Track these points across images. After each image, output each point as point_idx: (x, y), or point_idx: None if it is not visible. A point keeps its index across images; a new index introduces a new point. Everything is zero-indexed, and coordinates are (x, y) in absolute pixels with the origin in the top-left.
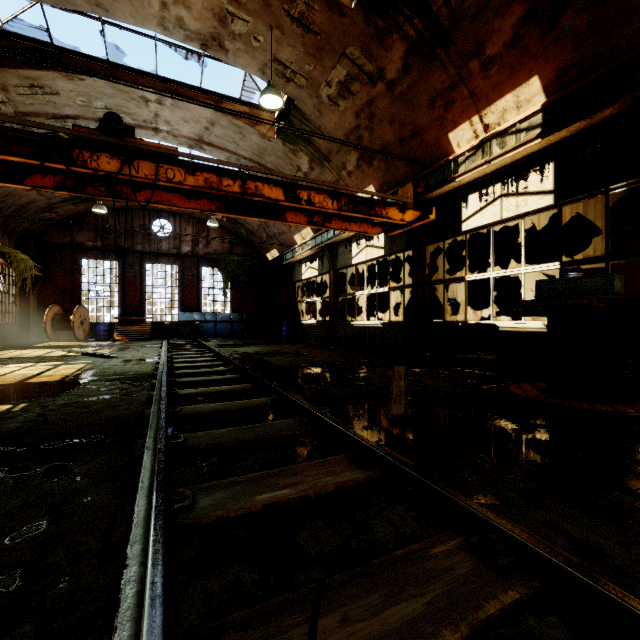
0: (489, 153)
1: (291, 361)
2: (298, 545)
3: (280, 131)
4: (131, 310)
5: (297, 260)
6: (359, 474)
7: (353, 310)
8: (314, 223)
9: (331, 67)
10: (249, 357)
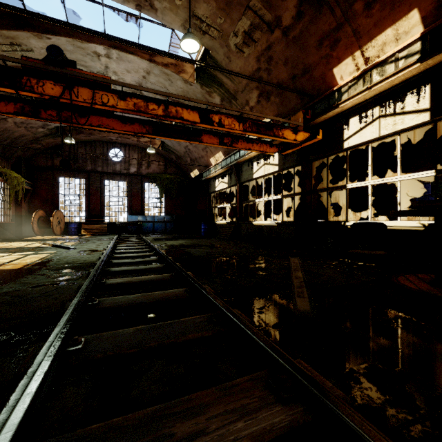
0: (370, 81)
1: (206, 252)
2: None
3: (198, 77)
4: (94, 213)
5: (212, 177)
6: (279, 416)
7: (253, 213)
8: (224, 144)
9: (238, 19)
10: (174, 249)
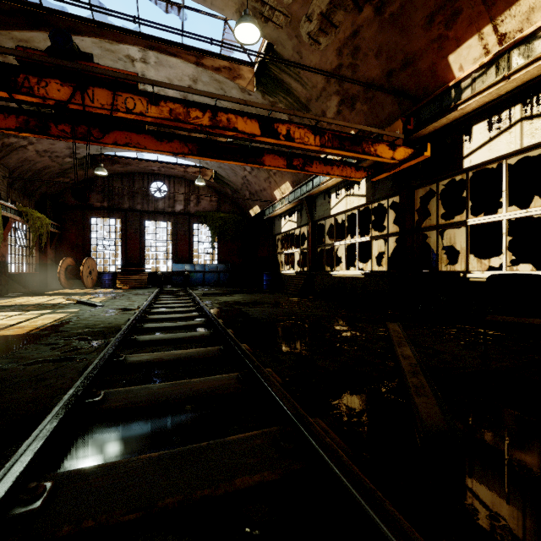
0: (507, 67)
1: (269, 313)
2: None
3: (259, 82)
4: (132, 262)
5: (277, 214)
6: None
7: (329, 261)
8: (293, 167)
9: None
10: (228, 307)
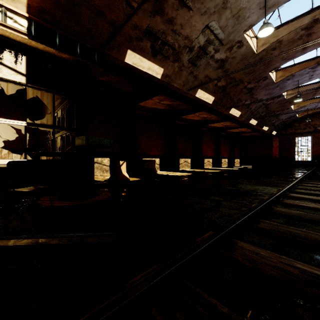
0: None
1: None
2: (313, 258)
3: None
4: None
5: None
6: (243, 244)
7: None
8: None
9: None
10: None
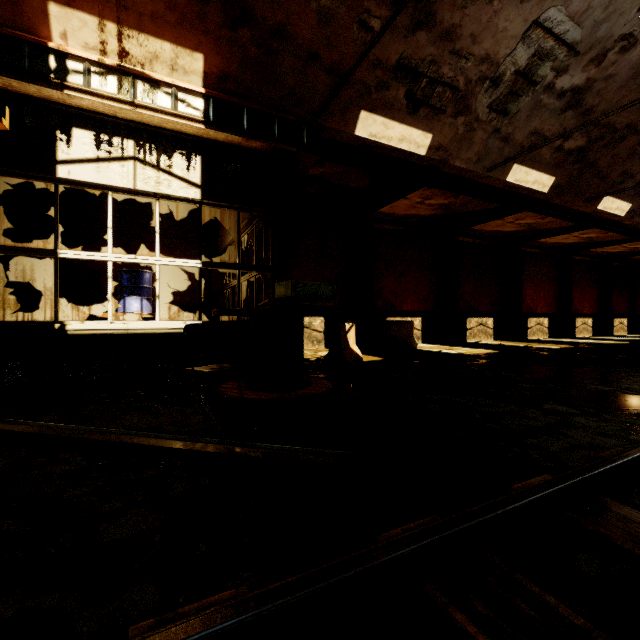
0: (132, 93)
1: None
2: None
3: None
4: None
5: None
6: (628, 511)
7: None
8: None
9: None
10: None
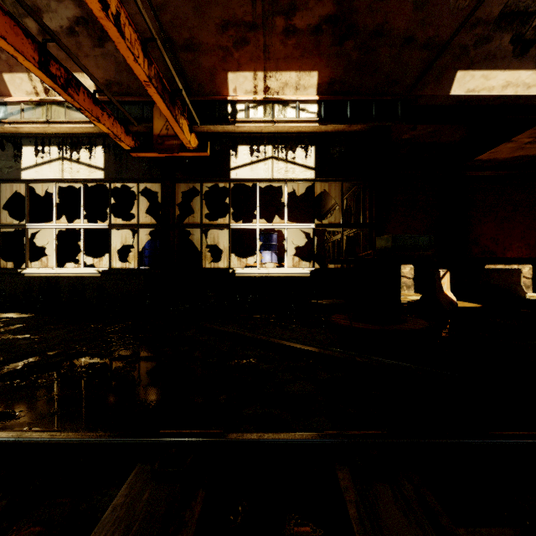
0: (272, 114)
1: None
2: None
3: None
4: None
5: None
6: None
7: None
8: (51, 74)
9: None
10: None
